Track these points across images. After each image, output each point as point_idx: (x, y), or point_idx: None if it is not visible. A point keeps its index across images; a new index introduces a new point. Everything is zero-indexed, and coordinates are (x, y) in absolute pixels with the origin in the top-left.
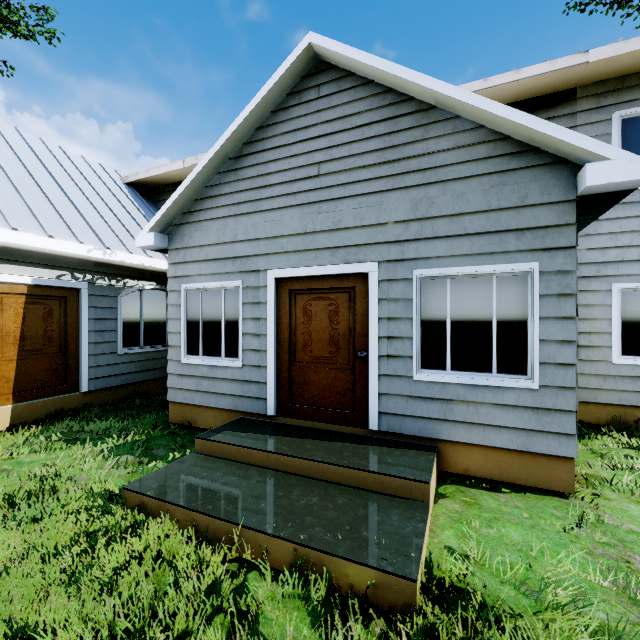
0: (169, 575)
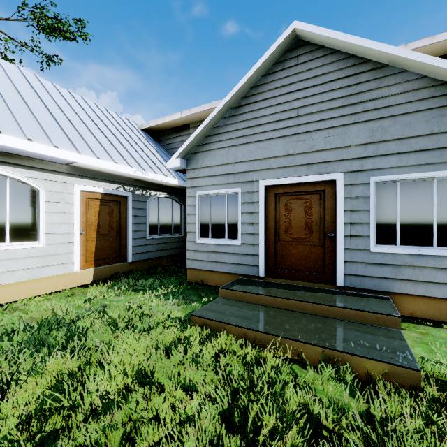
0: (242, 363)
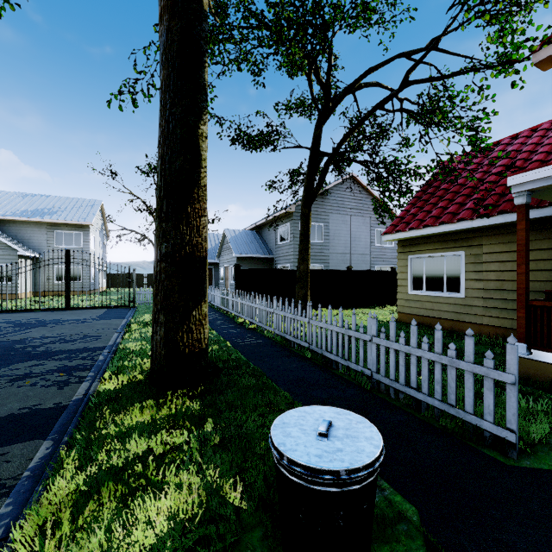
0: None
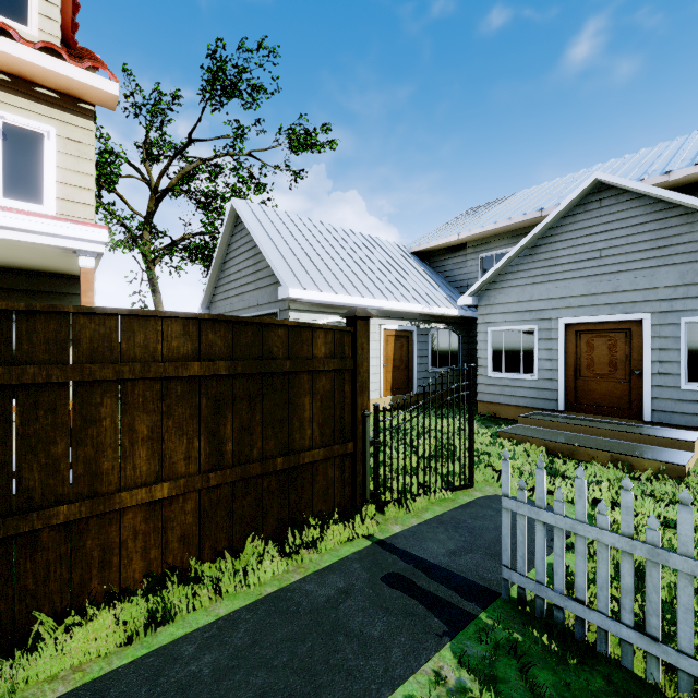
0: (545, 459)
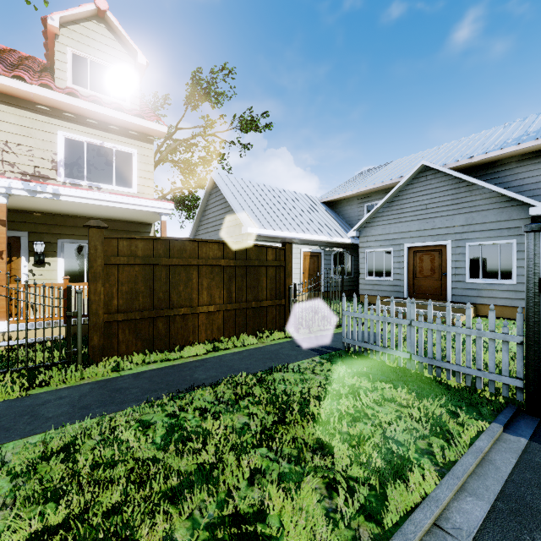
0: None
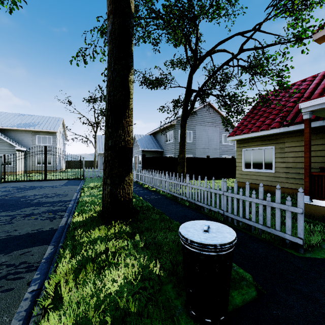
0: None
